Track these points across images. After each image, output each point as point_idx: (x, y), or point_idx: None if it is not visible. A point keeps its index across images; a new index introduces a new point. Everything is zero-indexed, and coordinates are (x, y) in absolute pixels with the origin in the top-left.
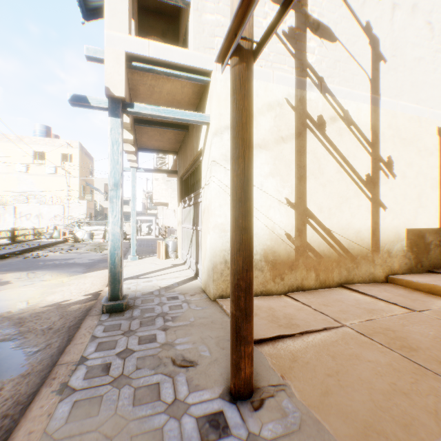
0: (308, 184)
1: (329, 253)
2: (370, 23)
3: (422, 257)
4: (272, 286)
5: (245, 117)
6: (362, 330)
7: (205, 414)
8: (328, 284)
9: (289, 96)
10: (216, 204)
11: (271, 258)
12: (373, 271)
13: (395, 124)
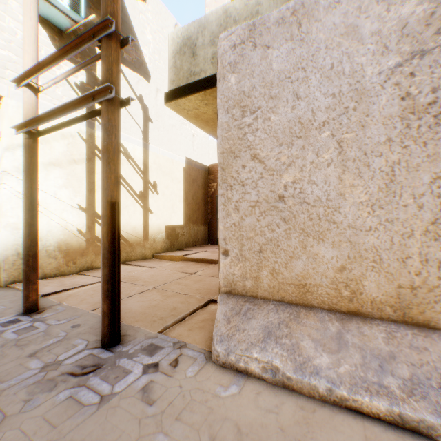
0: (97, 195)
1: None
2: (143, 96)
3: (175, 242)
4: (66, 269)
5: (34, 167)
6: None
7: (6, 322)
8: None
9: (81, 131)
10: (9, 207)
11: (65, 248)
12: (145, 252)
13: (158, 162)
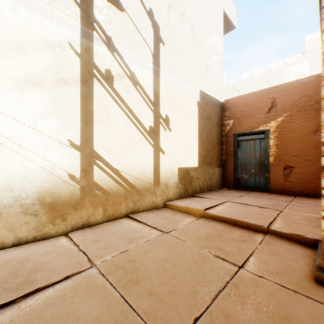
0: (95, 128)
1: (117, 190)
2: (153, 11)
3: (189, 186)
4: (51, 229)
5: None
6: (106, 268)
7: None
8: (116, 217)
9: (73, 42)
10: None
11: (49, 200)
12: (155, 200)
13: (171, 92)
